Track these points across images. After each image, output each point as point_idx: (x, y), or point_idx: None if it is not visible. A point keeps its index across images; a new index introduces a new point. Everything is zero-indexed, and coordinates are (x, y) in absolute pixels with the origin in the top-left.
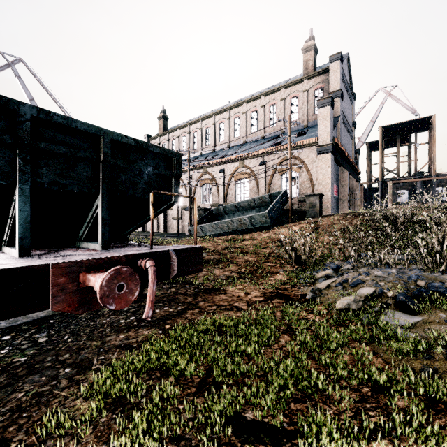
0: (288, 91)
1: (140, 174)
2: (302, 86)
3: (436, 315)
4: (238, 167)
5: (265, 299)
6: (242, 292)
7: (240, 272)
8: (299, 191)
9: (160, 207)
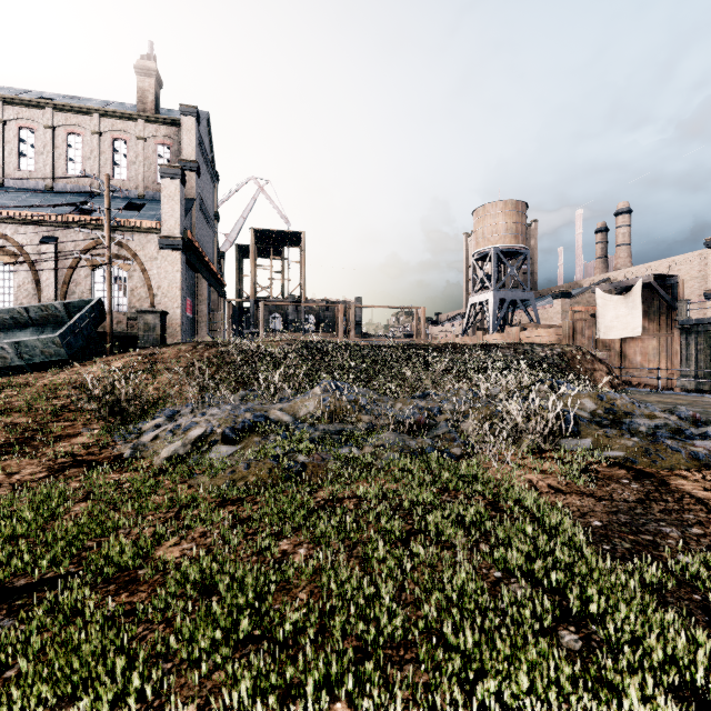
0: (107, 124)
1: None
2: (135, 127)
3: (252, 440)
4: None
5: (50, 473)
6: (1, 475)
7: None
8: (128, 301)
9: None
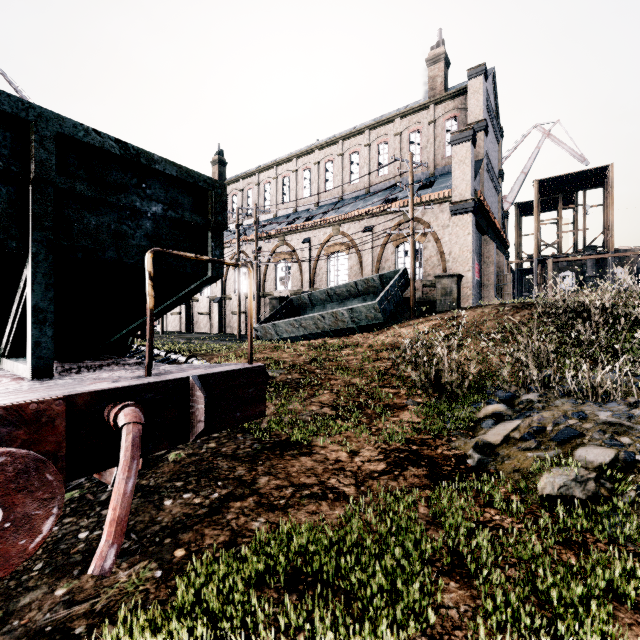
0: (405, 123)
1: (135, 217)
2: (426, 114)
3: None
4: (331, 234)
5: (388, 467)
6: (344, 451)
7: (338, 406)
8: (423, 270)
9: (183, 288)
